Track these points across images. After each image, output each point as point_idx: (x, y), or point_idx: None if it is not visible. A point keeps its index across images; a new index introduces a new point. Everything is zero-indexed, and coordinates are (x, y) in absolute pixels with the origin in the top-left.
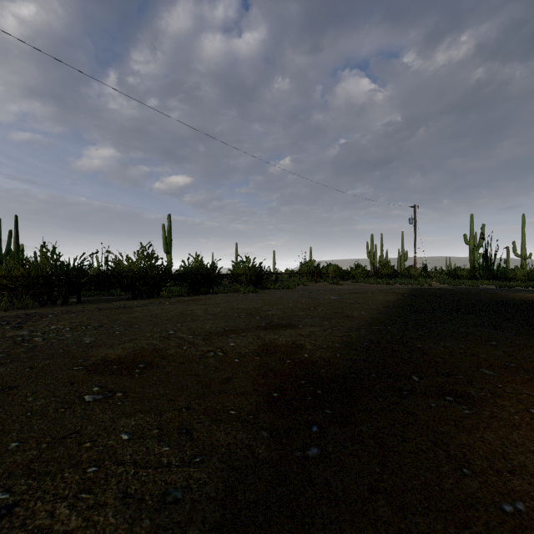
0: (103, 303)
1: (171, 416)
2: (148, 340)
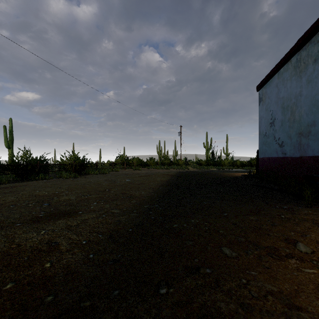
0: None
1: None
2: None
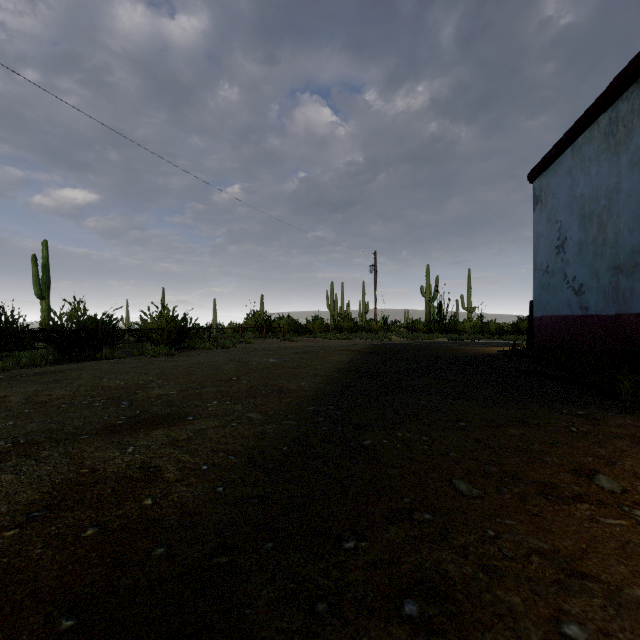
0: None
1: None
2: None
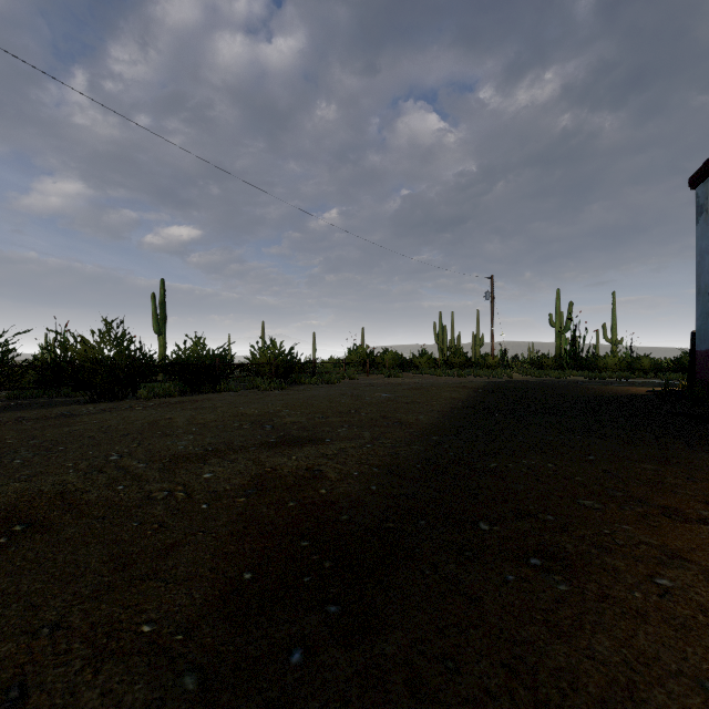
0: (37, 409)
1: (6, 653)
2: (60, 476)
